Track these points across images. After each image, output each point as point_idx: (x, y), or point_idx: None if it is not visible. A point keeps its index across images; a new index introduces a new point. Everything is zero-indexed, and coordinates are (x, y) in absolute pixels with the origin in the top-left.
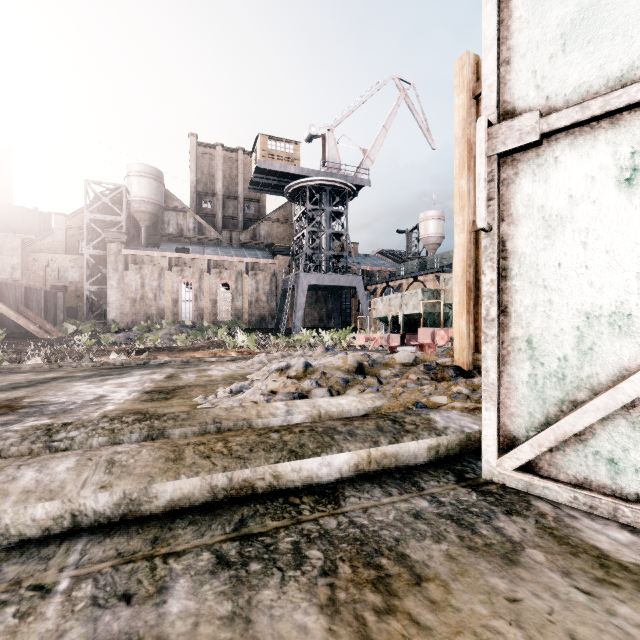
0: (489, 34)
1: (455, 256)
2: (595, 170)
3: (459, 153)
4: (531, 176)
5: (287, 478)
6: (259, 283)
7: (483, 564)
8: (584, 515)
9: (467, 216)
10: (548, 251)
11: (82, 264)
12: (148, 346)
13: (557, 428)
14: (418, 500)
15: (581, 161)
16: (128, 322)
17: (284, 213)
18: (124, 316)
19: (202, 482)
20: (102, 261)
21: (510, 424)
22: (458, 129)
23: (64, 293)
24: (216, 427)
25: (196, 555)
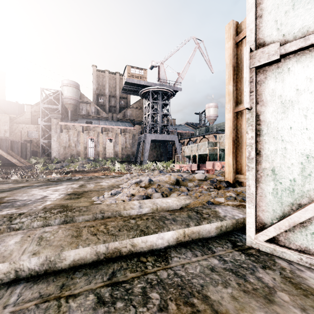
0: (250, 1)
1: (226, 125)
2: (312, 74)
3: (228, 72)
4: (274, 79)
5: (139, 246)
6: (127, 139)
7: (253, 303)
8: (306, 269)
9: (232, 104)
10: (284, 120)
11: (39, 129)
12: (72, 170)
13: (290, 219)
14: (212, 259)
15: (303, 70)
16: (62, 158)
17: (139, 104)
18: (60, 155)
19: (91, 250)
20: (49, 128)
21: (262, 216)
22: (227, 60)
23: (30, 143)
24: (101, 215)
25: (85, 296)
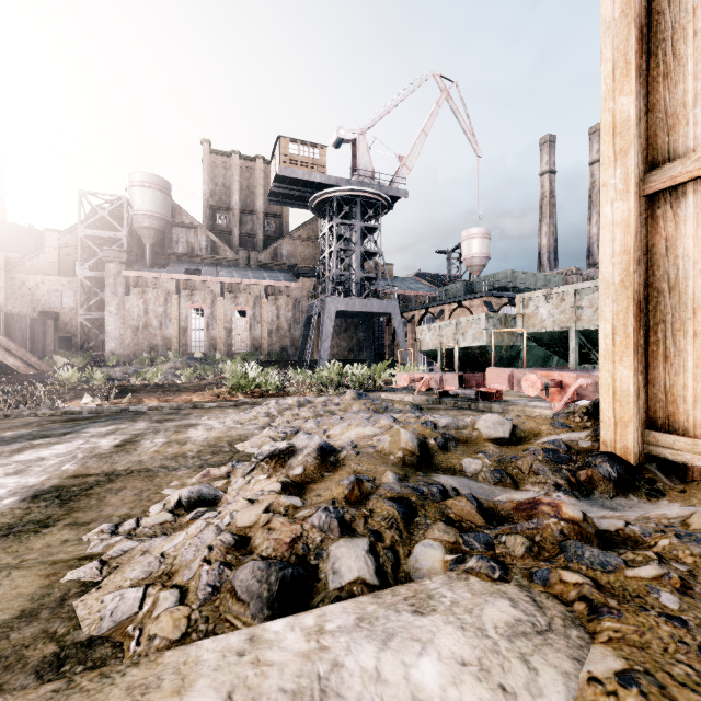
0: None
1: (604, 245)
2: None
3: (614, 48)
4: None
5: None
6: (280, 309)
7: None
8: None
9: (635, 165)
10: None
11: (77, 287)
12: (146, 383)
13: None
14: None
15: None
16: (129, 354)
17: (309, 230)
18: (125, 347)
19: None
20: (100, 284)
21: None
22: (611, 3)
23: (55, 320)
24: None
25: None
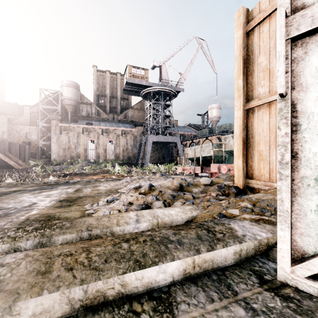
0: None
1: (235, 124)
2: None
3: (237, 65)
4: None
5: (132, 285)
6: (128, 140)
7: None
8: None
9: (242, 100)
10: None
11: (38, 131)
12: (71, 172)
13: None
14: (235, 307)
15: None
16: (61, 160)
17: (140, 105)
18: (59, 157)
19: (61, 296)
20: (48, 129)
21: (300, 241)
22: (237, 51)
23: (29, 145)
24: (88, 233)
25: None
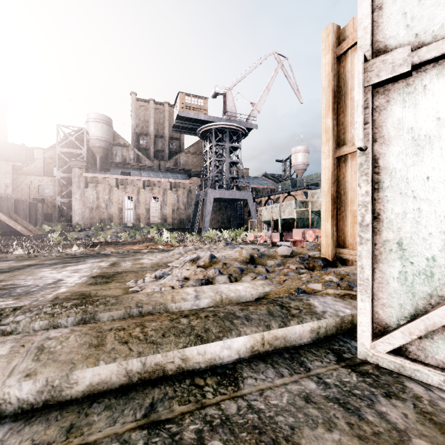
0: None
1: (322, 176)
2: None
3: (325, 99)
4: (401, 103)
5: (193, 360)
6: (179, 197)
7: None
8: None
9: (332, 146)
10: (417, 166)
11: (55, 183)
12: (101, 241)
13: (427, 319)
14: (306, 381)
15: None
16: (87, 224)
17: (197, 148)
18: (84, 220)
19: (118, 367)
20: (69, 181)
21: (382, 313)
22: (325, 81)
23: (42, 204)
24: (138, 311)
25: None
